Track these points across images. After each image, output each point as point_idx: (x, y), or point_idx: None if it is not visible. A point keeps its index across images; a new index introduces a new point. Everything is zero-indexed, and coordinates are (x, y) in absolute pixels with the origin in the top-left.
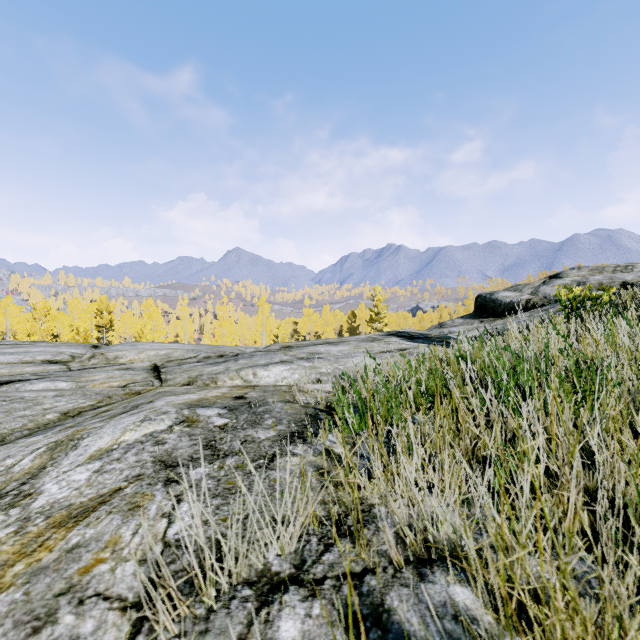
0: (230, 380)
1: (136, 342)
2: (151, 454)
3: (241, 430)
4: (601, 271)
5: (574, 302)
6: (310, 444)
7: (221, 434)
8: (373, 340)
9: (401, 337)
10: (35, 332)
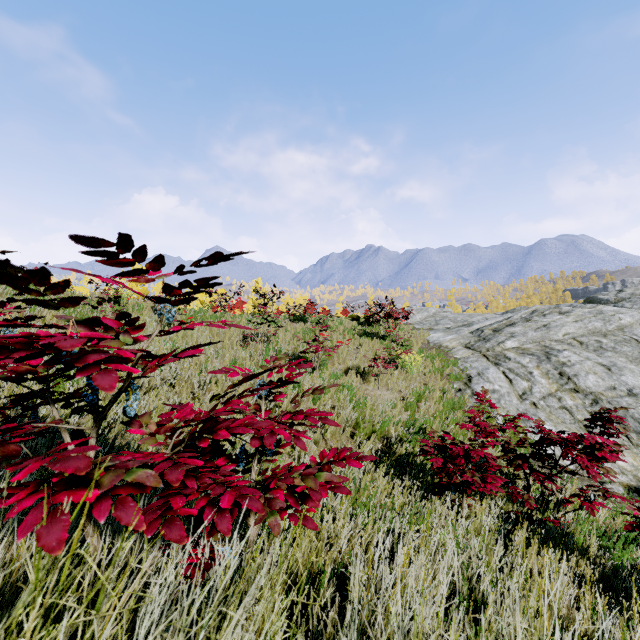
0: None
1: None
2: None
3: None
4: (638, 289)
5: None
6: None
7: None
8: None
9: None
10: None
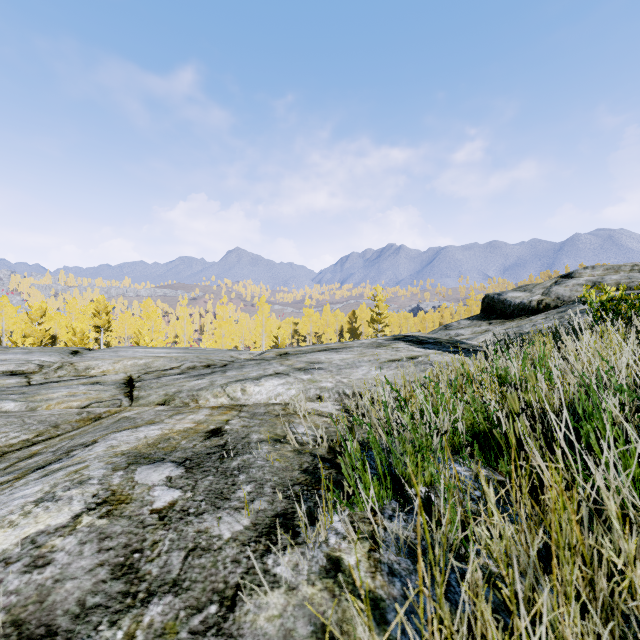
0: (214, 398)
1: (121, 347)
2: (6, 600)
3: (194, 518)
4: (617, 270)
5: (608, 304)
6: (304, 546)
7: (156, 532)
8: (379, 346)
9: (409, 342)
10: (31, 333)
